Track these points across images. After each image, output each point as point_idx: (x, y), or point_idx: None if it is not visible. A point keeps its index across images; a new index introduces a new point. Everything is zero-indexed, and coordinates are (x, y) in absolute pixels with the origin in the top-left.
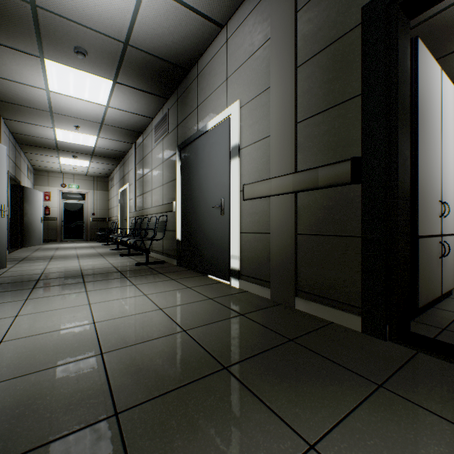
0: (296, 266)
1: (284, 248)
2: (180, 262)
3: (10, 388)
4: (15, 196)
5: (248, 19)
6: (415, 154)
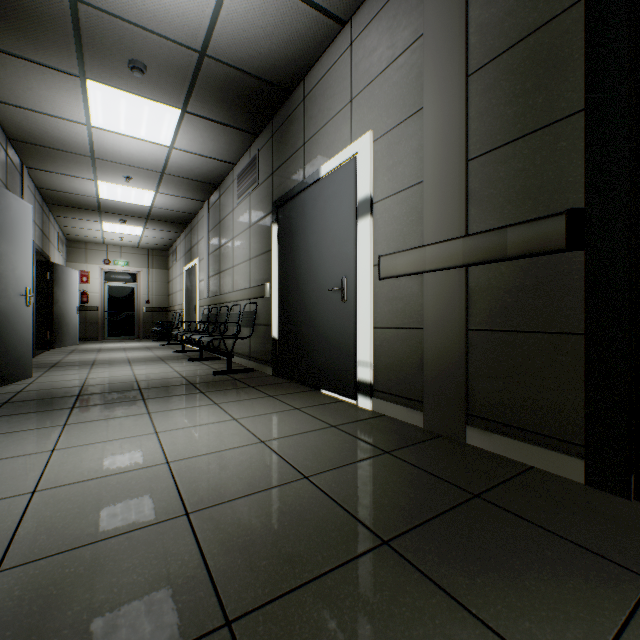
0: (468, 378)
1: (448, 351)
2: (277, 370)
3: (54, 571)
4: (43, 277)
5: (386, 9)
6: None
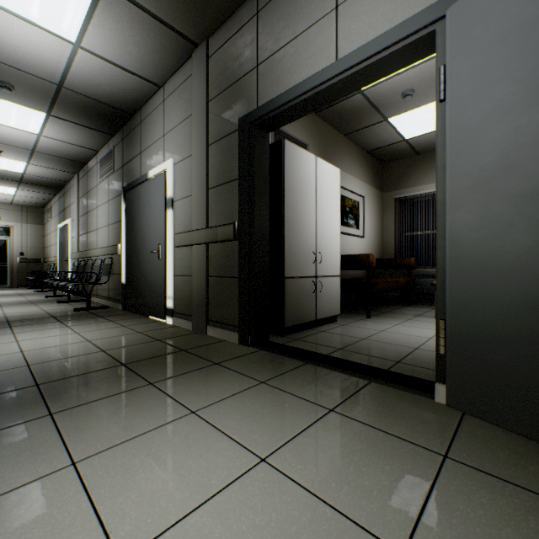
0: (208, 301)
1: (201, 288)
2: (125, 306)
3: None
4: None
5: (179, 90)
6: (283, 220)
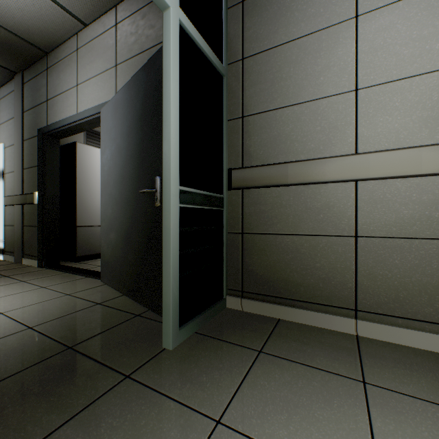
0: (24, 242)
1: (19, 233)
2: None
3: None
4: None
5: (8, 97)
6: (76, 191)
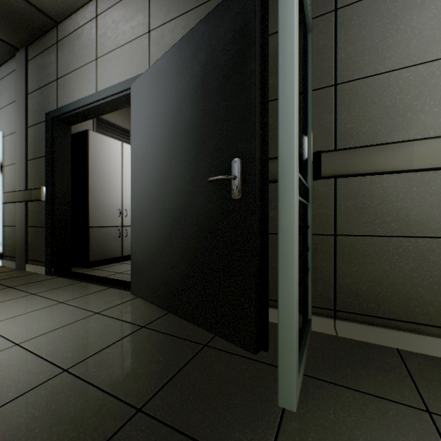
0: (28, 245)
1: (22, 235)
2: None
3: None
4: None
5: (8, 78)
6: (88, 187)
